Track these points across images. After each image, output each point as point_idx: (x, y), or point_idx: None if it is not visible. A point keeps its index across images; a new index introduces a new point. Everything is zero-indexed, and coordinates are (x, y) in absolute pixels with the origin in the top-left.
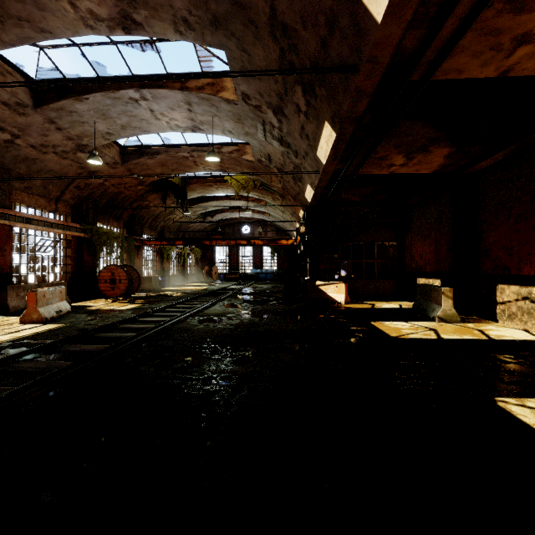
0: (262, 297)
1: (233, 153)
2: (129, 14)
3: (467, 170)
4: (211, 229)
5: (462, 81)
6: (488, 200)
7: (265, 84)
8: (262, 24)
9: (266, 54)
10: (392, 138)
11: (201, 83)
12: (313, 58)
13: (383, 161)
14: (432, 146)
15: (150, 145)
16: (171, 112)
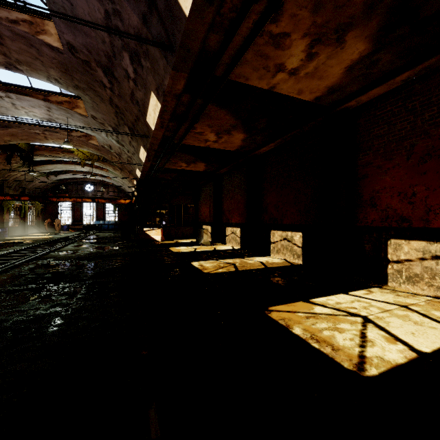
0: (105, 240)
1: (82, 137)
2: (13, 64)
3: (217, 172)
4: (53, 185)
5: (194, 146)
6: (224, 188)
7: (107, 117)
8: (105, 99)
9: (107, 108)
10: (176, 157)
11: (60, 99)
12: (132, 122)
13: (176, 164)
14: (196, 162)
15: (2, 119)
16: (32, 108)
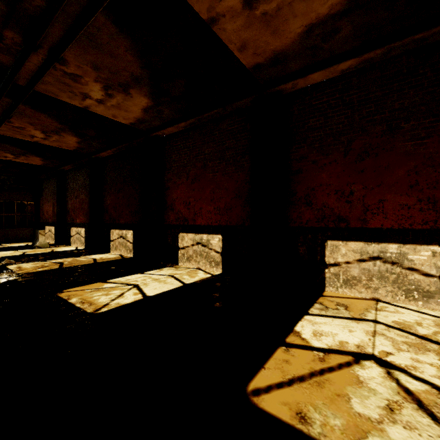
0: None
1: None
2: None
3: (60, 168)
4: None
5: (18, 138)
6: (69, 186)
7: None
8: None
9: None
10: None
11: None
12: None
13: None
14: (27, 155)
15: None
16: None
